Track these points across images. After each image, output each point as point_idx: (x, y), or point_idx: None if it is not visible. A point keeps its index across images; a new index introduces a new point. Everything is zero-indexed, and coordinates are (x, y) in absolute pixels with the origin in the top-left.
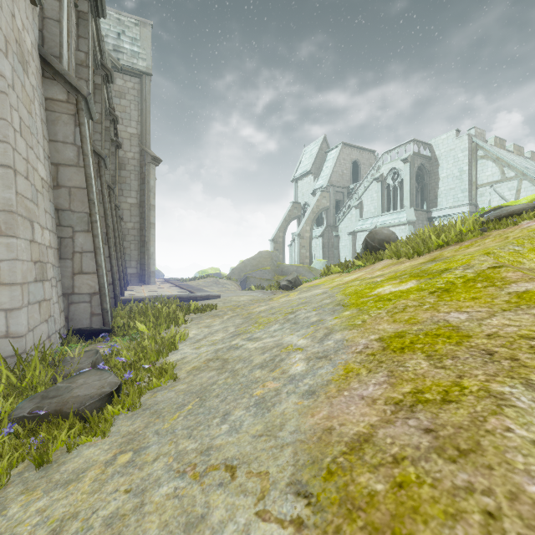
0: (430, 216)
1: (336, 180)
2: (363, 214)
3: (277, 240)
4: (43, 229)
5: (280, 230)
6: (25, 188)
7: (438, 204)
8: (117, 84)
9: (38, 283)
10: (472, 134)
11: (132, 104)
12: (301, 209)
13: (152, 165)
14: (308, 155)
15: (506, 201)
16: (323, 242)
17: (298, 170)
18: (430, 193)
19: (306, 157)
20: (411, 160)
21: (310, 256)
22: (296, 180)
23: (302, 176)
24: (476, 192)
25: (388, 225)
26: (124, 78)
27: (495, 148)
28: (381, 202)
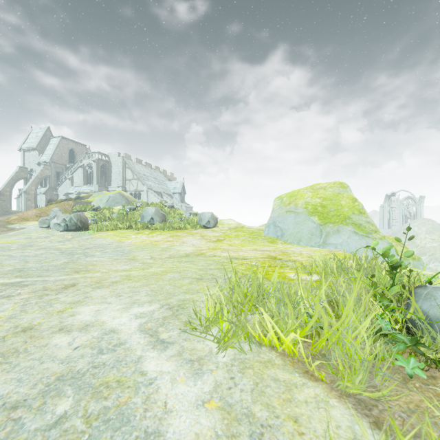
0: (108, 189)
1: (57, 159)
2: (74, 184)
3: (4, 193)
4: None
5: (7, 186)
6: None
7: (112, 184)
8: None
9: None
10: (125, 156)
11: None
12: (28, 172)
13: None
14: (34, 135)
15: (135, 188)
16: (46, 197)
17: (25, 143)
18: (108, 178)
19: (33, 136)
20: (98, 161)
21: (35, 206)
22: (23, 150)
23: (29, 149)
24: (126, 182)
25: (86, 192)
26: None
27: (135, 164)
28: (83, 179)
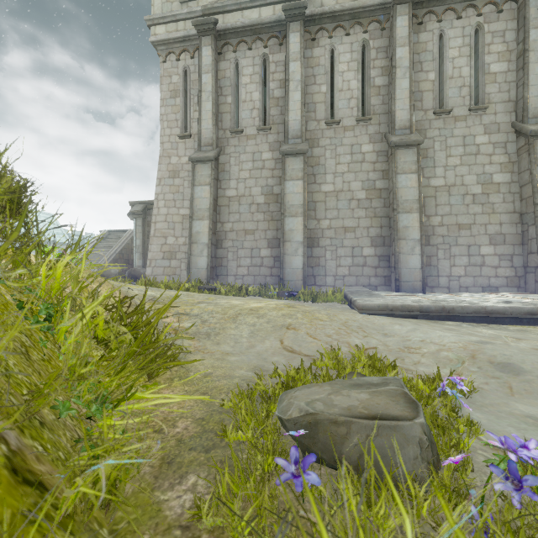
0: None
1: None
2: None
3: None
4: (178, 238)
5: None
6: (163, 226)
7: None
8: None
9: (166, 260)
10: None
11: None
12: None
13: None
14: None
15: None
16: None
17: None
18: None
19: None
20: None
21: None
22: None
23: None
24: None
25: None
26: None
27: None
28: None
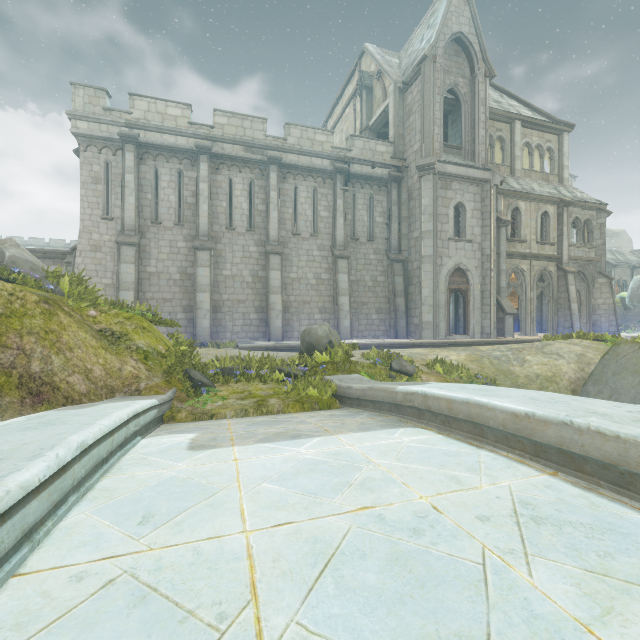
0: None
1: None
2: None
3: None
4: None
5: None
6: None
7: None
8: (407, 105)
9: None
10: None
11: (416, 113)
12: None
13: (426, 178)
14: None
15: None
16: None
17: None
18: None
19: None
20: None
21: None
22: None
23: None
24: None
25: None
26: (411, 91)
27: None
28: None
